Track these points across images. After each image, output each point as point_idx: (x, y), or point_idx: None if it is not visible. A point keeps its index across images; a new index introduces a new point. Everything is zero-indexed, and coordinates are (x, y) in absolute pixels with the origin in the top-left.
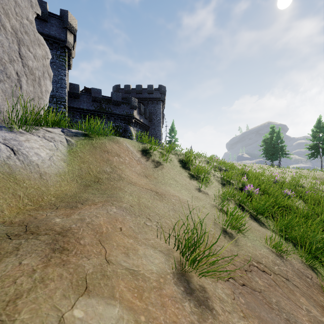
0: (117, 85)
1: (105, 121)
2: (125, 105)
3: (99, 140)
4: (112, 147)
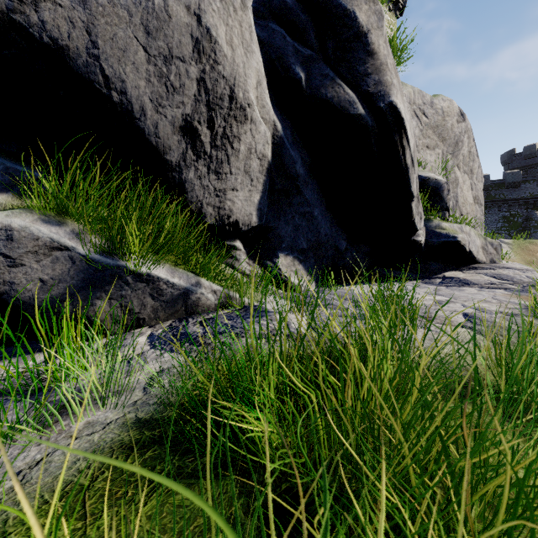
0: (509, 151)
1: (493, 212)
2: (527, 184)
3: (523, 244)
4: (533, 247)
